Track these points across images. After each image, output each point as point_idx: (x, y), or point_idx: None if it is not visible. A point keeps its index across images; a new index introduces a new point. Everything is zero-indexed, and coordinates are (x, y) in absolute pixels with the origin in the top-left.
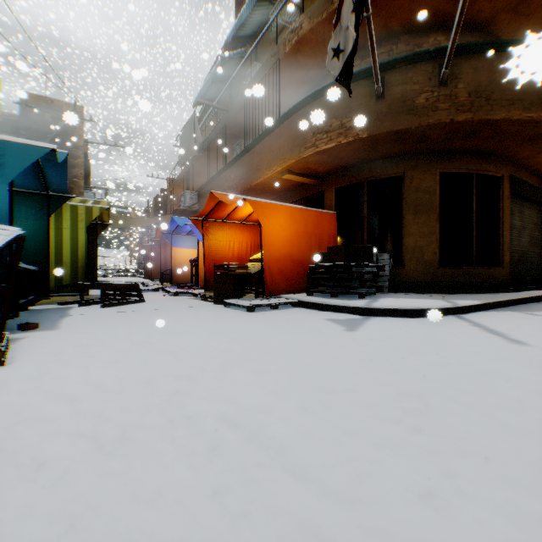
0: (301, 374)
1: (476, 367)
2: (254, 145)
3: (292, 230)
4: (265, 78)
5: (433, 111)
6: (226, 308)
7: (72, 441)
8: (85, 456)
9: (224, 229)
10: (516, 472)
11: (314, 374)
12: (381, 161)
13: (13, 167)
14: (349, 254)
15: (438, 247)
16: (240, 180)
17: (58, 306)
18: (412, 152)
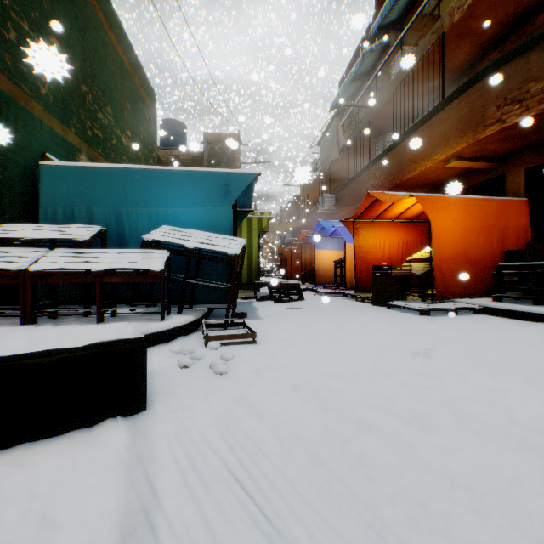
0: None
1: None
2: (406, 136)
3: (466, 225)
4: (422, 60)
5: None
6: (392, 310)
7: (376, 412)
8: (403, 428)
9: (374, 229)
10: None
11: None
12: None
13: (234, 192)
14: None
15: None
16: (388, 176)
17: (240, 300)
18: None
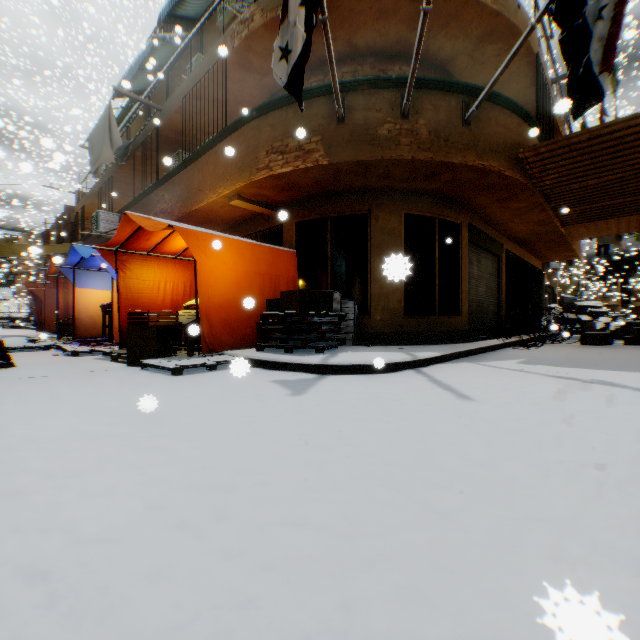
0: (203, 465)
1: (419, 432)
2: (195, 158)
3: (240, 270)
4: (209, 75)
5: (396, 145)
6: (143, 372)
7: None
8: None
9: (151, 265)
10: (424, 578)
11: (222, 463)
12: (346, 195)
13: None
14: (305, 301)
15: (403, 295)
16: (177, 203)
17: None
18: (377, 188)
